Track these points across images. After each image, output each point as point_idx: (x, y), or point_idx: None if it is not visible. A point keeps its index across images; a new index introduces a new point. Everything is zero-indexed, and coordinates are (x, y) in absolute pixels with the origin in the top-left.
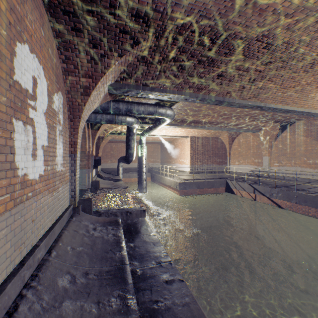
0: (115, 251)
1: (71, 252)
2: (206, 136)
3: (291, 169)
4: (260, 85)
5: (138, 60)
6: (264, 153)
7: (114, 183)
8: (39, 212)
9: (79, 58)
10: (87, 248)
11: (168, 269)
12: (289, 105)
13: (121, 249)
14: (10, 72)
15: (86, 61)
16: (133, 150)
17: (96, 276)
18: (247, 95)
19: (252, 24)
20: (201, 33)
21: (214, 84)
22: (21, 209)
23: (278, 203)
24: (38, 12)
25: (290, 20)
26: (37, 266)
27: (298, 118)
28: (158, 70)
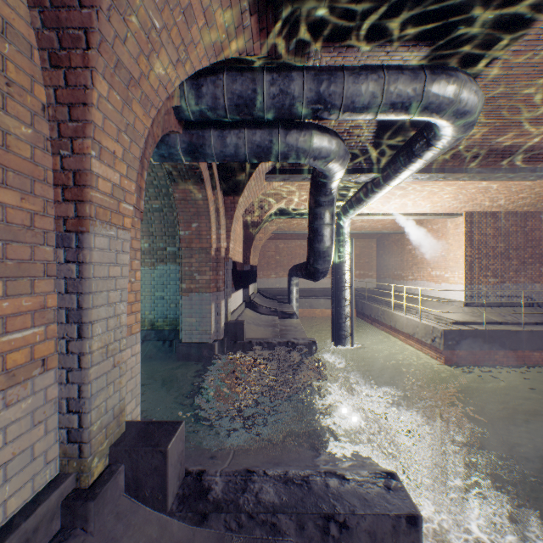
0: None
1: None
2: (513, 209)
3: None
4: None
5: None
6: None
7: (279, 323)
8: None
9: None
10: None
11: None
12: None
13: None
14: None
15: None
16: (327, 245)
17: None
18: None
19: None
20: None
21: None
22: None
23: None
24: None
25: None
26: None
27: None
28: None
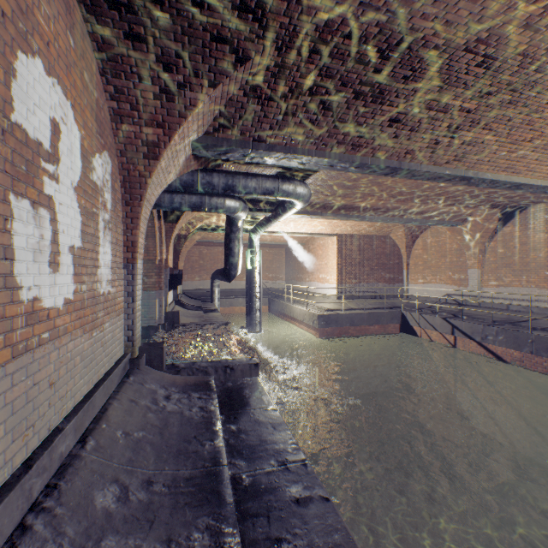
0: (203, 439)
1: (123, 440)
2: (366, 233)
3: (521, 291)
4: (468, 138)
5: (245, 94)
6: (470, 264)
7: (204, 316)
8: (64, 368)
9: (139, 91)
10: (153, 433)
11: (300, 476)
12: (520, 174)
13: (214, 436)
14: (3, 106)
15: (152, 96)
16: (237, 258)
17: (166, 488)
18: (442, 156)
19: (458, 17)
20: (362, 38)
21: (383, 136)
22: (26, 363)
23: (498, 354)
24: (62, 2)
25: (532, 7)
26: (57, 467)
27: (534, 199)
28: (281, 112)
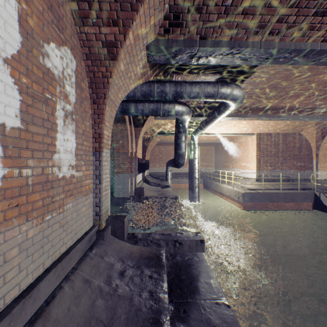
0: None
1: None
2: (279, 132)
3: None
4: None
5: None
6: None
7: (161, 190)
8: None
9: None
10: None
11: None
12: None
13: None
14: None
15: None
16: (183, 151)
17: None
18: None
19: None
20: None
21: None
22: None
23: None
24: None
25: None
26: None
27: None
28: None
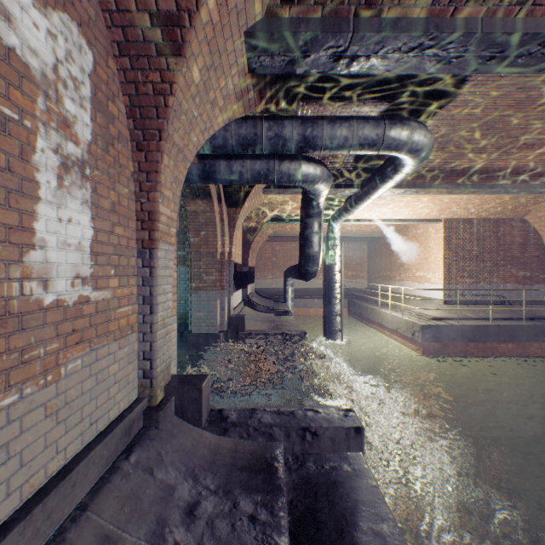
0: None
1: None
2: (486, 216)
3: None
4: None
5: None
6: None
7: (275, 319)
8: None
9: None
10: None
11: None
12: None
13: None
14: None
15: None
16: (316, 250)
17: None
18: None
19: None
20: None
21: None
22: None
23: None
24: None
25: None
26: None
27: None
28: None
